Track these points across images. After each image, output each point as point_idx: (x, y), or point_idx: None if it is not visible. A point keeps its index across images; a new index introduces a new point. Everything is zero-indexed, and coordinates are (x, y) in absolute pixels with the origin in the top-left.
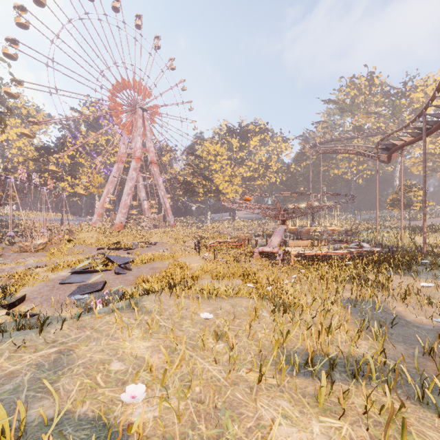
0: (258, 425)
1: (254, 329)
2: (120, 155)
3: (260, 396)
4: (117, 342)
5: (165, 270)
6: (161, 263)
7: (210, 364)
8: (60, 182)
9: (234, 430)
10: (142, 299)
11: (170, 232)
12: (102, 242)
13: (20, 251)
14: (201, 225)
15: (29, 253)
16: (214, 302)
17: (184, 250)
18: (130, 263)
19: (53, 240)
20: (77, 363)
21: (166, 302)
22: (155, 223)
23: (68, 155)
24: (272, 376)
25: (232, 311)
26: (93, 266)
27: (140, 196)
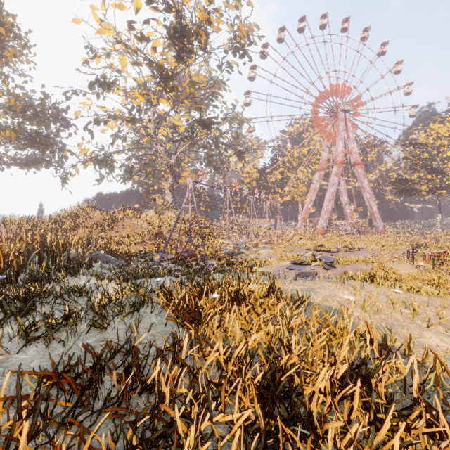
0: (418, 335)
1: (447, 315)
2: (321, 163)
3: (427, 331)
4: (335, 292)
5: (368, 271)
6: (365, 266)
7: (395, 314)
8: (273, 195)
9: (401, 331)
10: (348, 280)
11: (377, 238)
12: (307, 244)
13: (255, 247)
14: (424, 231)
15: (260, 248)
16: (412, 295)
17: (393, 258)
18: (335, 263)
19: (272, 241)
20: (317, 293)
21: (367, 285)
22: (359, 229)
23: (279, 171)
24: (445, 331)
25: (429, 302)
26: (305, 261)
27: (341, 201)
